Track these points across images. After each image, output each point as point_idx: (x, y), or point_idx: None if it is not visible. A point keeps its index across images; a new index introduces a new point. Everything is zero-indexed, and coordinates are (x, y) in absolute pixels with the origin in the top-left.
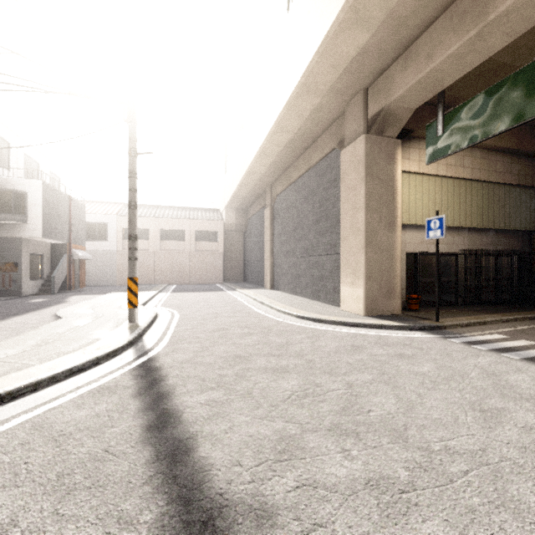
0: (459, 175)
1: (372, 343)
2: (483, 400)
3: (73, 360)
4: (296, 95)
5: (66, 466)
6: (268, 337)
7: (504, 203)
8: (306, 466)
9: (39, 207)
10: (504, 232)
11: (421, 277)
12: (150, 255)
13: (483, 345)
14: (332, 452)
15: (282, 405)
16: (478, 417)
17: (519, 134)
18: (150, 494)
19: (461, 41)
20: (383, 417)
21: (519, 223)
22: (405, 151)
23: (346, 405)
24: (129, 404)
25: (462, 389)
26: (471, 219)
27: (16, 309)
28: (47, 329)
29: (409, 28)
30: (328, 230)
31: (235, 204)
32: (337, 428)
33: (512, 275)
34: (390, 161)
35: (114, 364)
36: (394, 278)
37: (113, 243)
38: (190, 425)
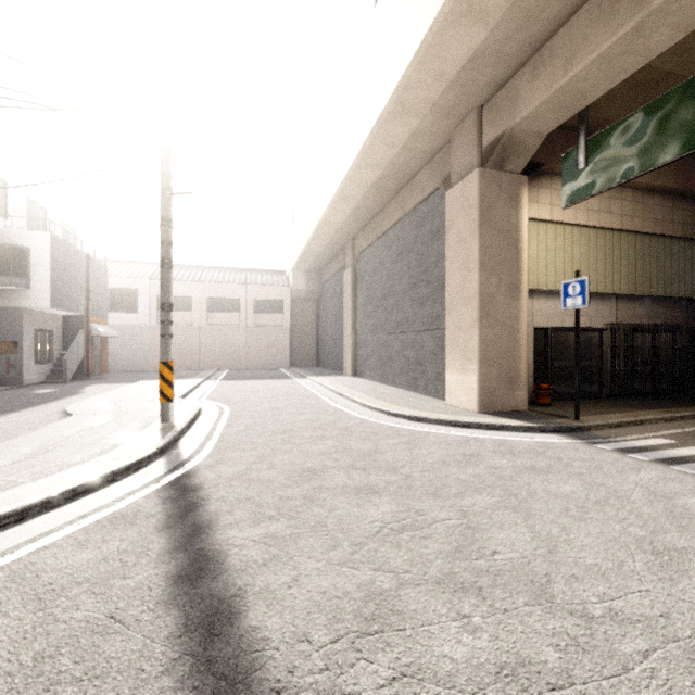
0: (604, 225)
1: (491, 451)
2: (655, 536)
3: (79, 476)
4: (386, 117)
5: (50, 641)
6: (349, 442)
7: (664, 262)
8: (406, 642)
9: (46, 268)
10: (664, 301)
11: (554, 360)
12: (193, 331)
13: (643, 454)
14: (443, 619)
15: (370, 542)
16: (651, 562)
17: (684, 169)
18: (170, 691)
19: (614, 37)
20: (514, 562)
21: (684, 288)
22: (533, 192)
23: (460, 543)
24: (151, 541)
25: (623, 518)
26: (619, 283)
27: (13, 403)
28: (49, 431)
29: (540, 21)
30: (429, 297)
31: (305, 264)
32: (449, 580)
33: (674, 358)
34: (513, 205)
35: (137, 480)
36: (518, 362)
37: (145, 316)
38: (236, 574)
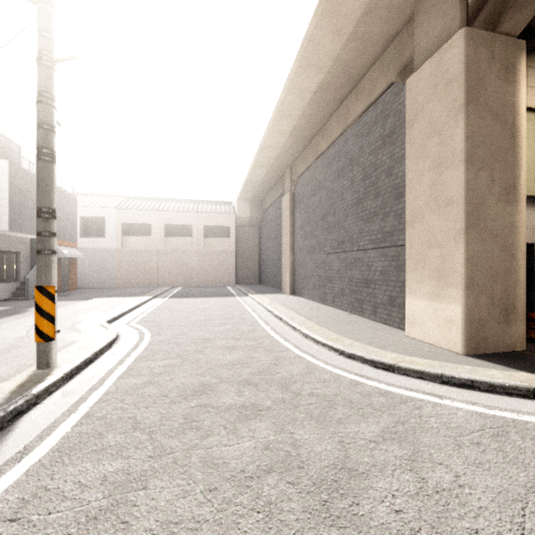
0: None
1: None
2: None
3: None
4: None
5: None
6: (294, 427)
7: None
8: None
9: (5, 193)
10: None
11: None
12: (152, 253)
13: None
14: None
15: None
16: None
17: None
18: None
19: None
20: None
21: None
22: None
23: None
24: None
25: None
26: None
27: None
28: None
29: None
30: (380, 211)
31: (248, 194)
32: None
33: None
34: (509, 78)
35: None
36: (514, 287)
37: (111, 240)
38: None
